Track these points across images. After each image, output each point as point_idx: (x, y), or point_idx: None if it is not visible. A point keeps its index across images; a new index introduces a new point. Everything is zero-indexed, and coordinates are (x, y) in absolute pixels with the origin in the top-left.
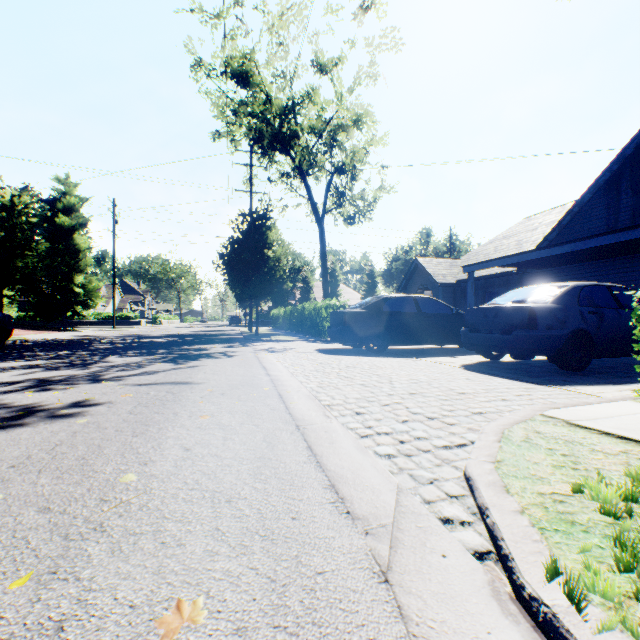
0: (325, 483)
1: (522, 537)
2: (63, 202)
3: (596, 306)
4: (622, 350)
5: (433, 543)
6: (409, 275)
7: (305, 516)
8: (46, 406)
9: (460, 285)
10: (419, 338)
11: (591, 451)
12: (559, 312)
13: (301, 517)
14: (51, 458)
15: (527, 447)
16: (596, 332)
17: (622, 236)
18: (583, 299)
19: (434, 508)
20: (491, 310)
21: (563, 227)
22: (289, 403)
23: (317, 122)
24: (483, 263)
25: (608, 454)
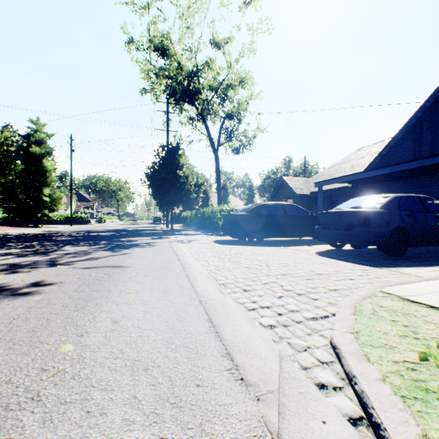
0: (222, 351)
1: (389, 406)
2: (35, 137)
3: (410, 210)
4: (428, 241)
5: (313, 409)
6: (277, 189)
7: (207, 383)
8: (12, 286)
9: (312, 196)
10: (285, 233)
11: (424, 322)
12: (385, 215)
13: (204, 384)
14: (7, 330)
15: (376, 319)
16: (410, 229)
17: (425, 162)
18: (401, 206)
19: (310, 374)
20: (337, 213)
21: (383, 156)
22: (194, 282)
23: (214, 82)
24: (329, 180)
25: (438, 325)
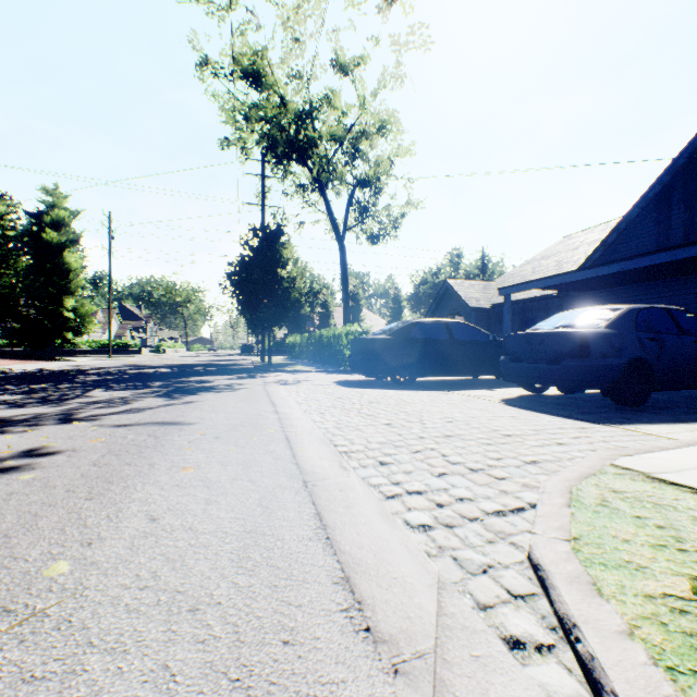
0: (336, 574)
1: (645, 690)
2: (51, 215)
3: (655, 331)
4: (684, 382)
5: (500, 692)
6: (439, 299)
7: (303, 638)
8: None
9: (495, 310)
10: (452, 368)
11: (693, 520)
12: (614, 338)
13: (297, 640)
14: None
15: (607, 514)
16: (656, 361)
17: (678, 254)
18: (641, 323)
19: (494, 619)
20: (535, 336)
21: (608, 246)
22: (297, 449)
23: (337, 128)
24: (521, 285)
25: None
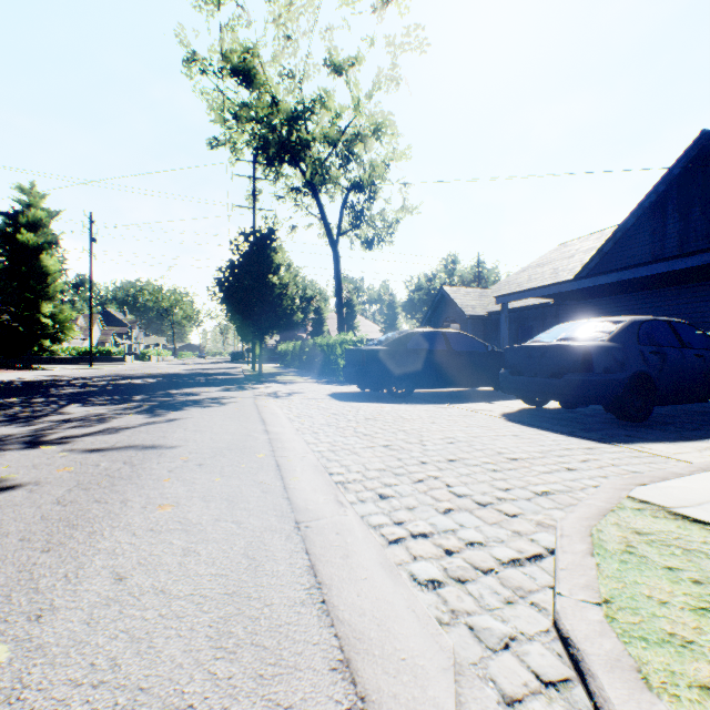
0: (334, 656)
1: None
2: (27, 216)
3: (657, 345)
4: (685, 396)
5: None
6: (434, 306)
7: None
8: None
9: (491, 318)
10: (449, 380)
11: None
12: (617, 352)
13: None
14: None
15: (636, 565)
16: (658, 375)
17: (676, 264)
18: (643, 336)
19: None
20: (537, 349)
21: (604, 254)
22: (289, 480)
23: (331, 130)
24: (518, 293)
25: None
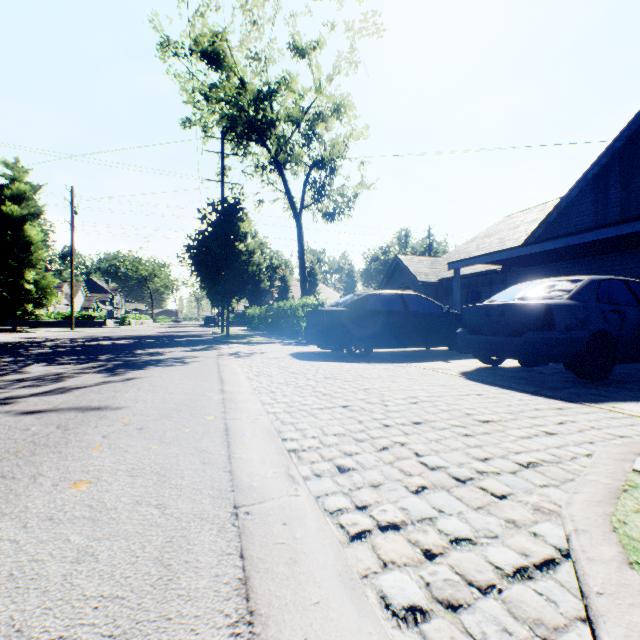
0: None
1: None
2: (12, 189)
3: (616, 303)
4: None
5: None
6: (390, 273)
7: None
8: None
9: (442, 284)
10: (407, 340)
11: None
12: (579, 310)
13: None
14: None
15: None
16: (618, 334)
17: (624, 228)
18: (602, 295)
19: None
20: (496, 308)
21: (549, 223)
22: (236, 447)
23: (294, 109)
24: (470, 259)
25: None
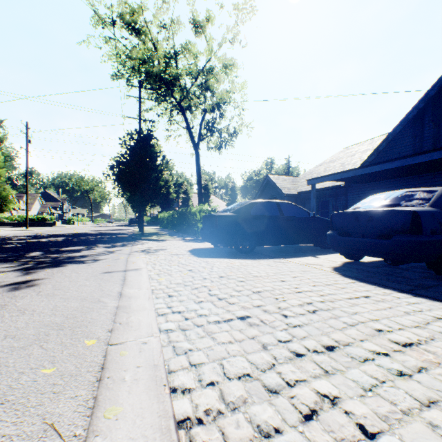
0: None
1: None
2: None
3: None
4: None
5: None
6: (262, 188)
7: None
8: None
9: (300, 196)
10: (282, 239)
11: None
12: (441, 216)
13: None
14: None
15: None
16: None
17: None
18: None
19: None
20: (364, 214)
21: (380, 151)
22: (102, 414)
23: (193, 67)
24: (324, 177)
25: None
